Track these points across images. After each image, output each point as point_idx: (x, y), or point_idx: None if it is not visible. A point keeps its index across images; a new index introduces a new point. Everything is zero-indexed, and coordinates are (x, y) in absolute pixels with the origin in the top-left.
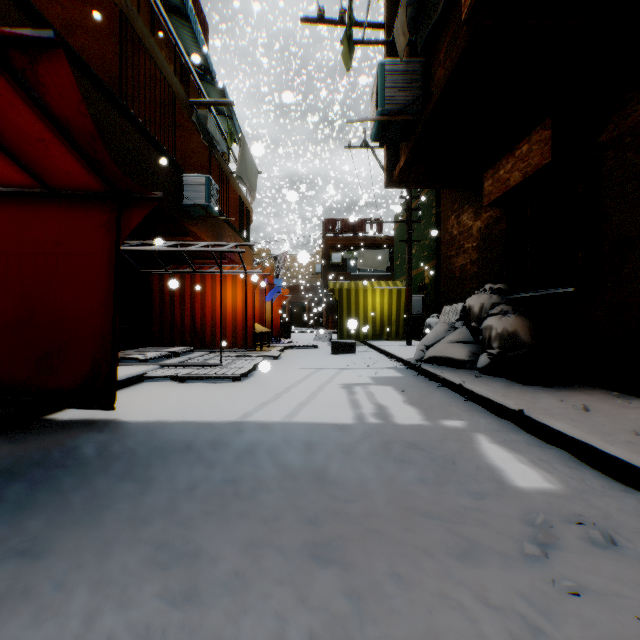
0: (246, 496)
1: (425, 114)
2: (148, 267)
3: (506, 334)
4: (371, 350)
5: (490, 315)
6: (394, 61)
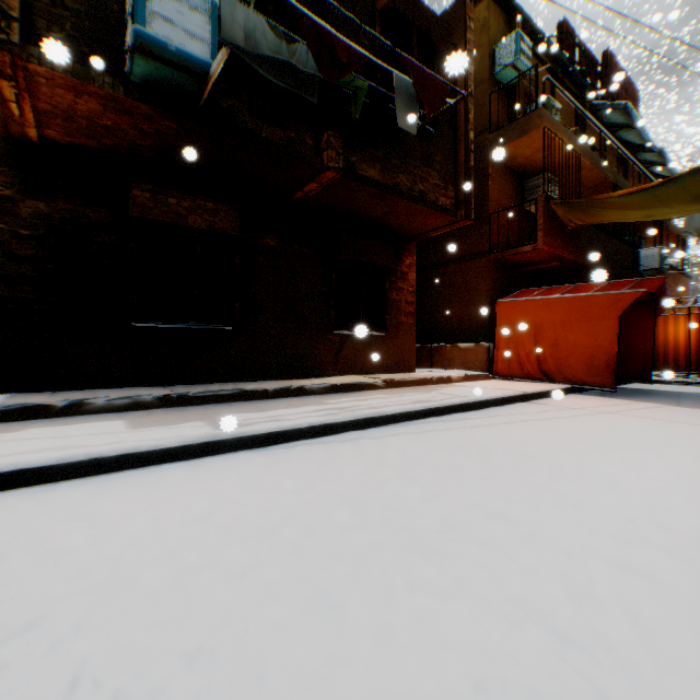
0: None
1: None
2: None
3: None
4: None
5: None
6: None
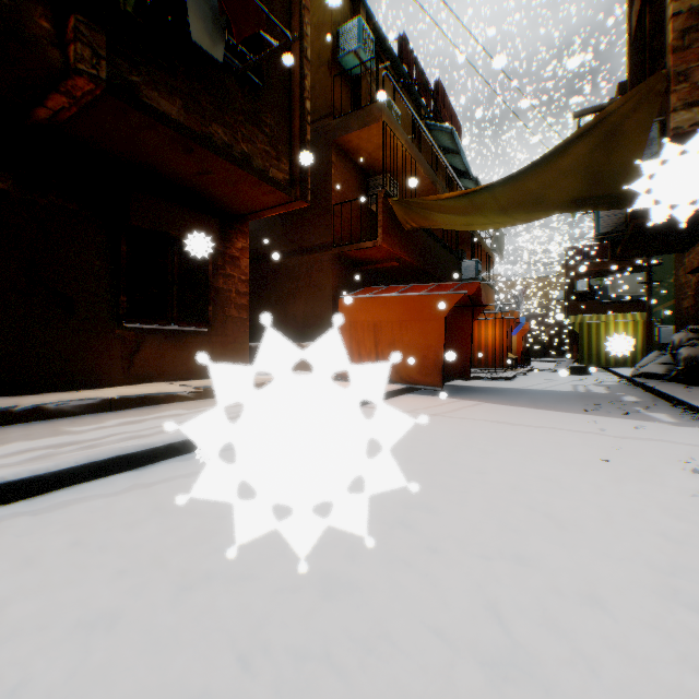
0: (531, 394)
1: (623, 235)
2: None
3: (687, 358)
4: (608, 374)
5: (679, 346)
6: None
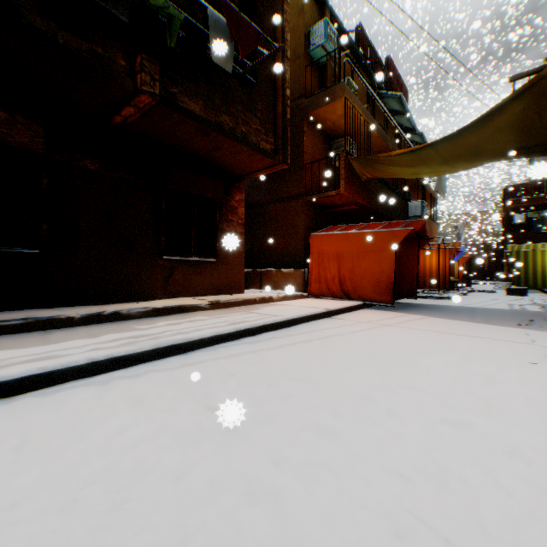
0: (470, 311)
1: None
2: None
3: None
4: (543, 295)
5: None
6: None
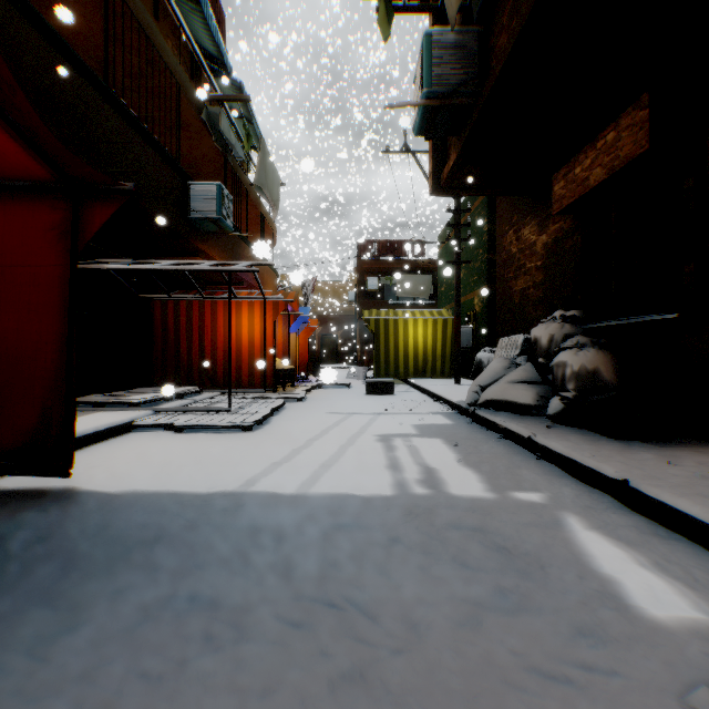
0: (222, 639)
1: (483, 95)
2: (151, 292)
3: (584, 373)
4: (413, 390)
5: (563, 349)
6: (443, 30)
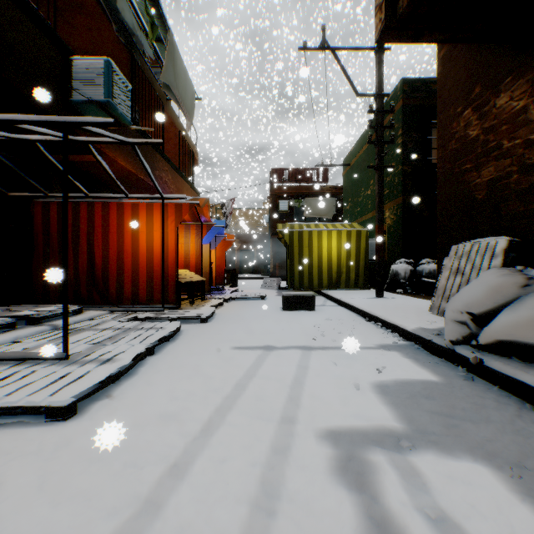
0: None
1: None
2: (46, 198)
3: None
4: (331, 303)
5: None
6: None
